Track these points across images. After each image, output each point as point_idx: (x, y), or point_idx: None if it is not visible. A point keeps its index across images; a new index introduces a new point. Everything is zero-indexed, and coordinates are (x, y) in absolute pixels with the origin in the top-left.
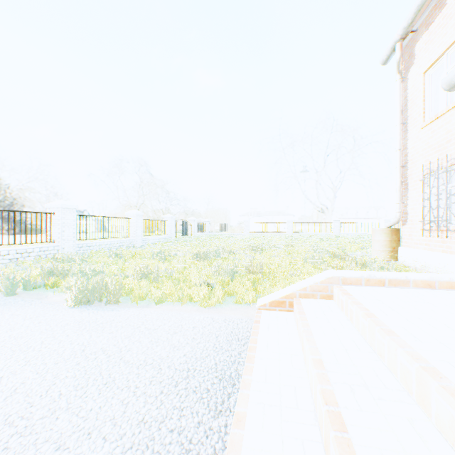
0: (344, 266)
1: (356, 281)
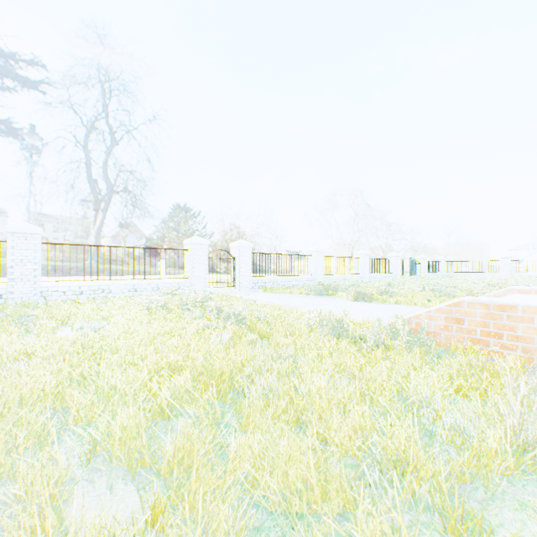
0: None
1: (527, 292)
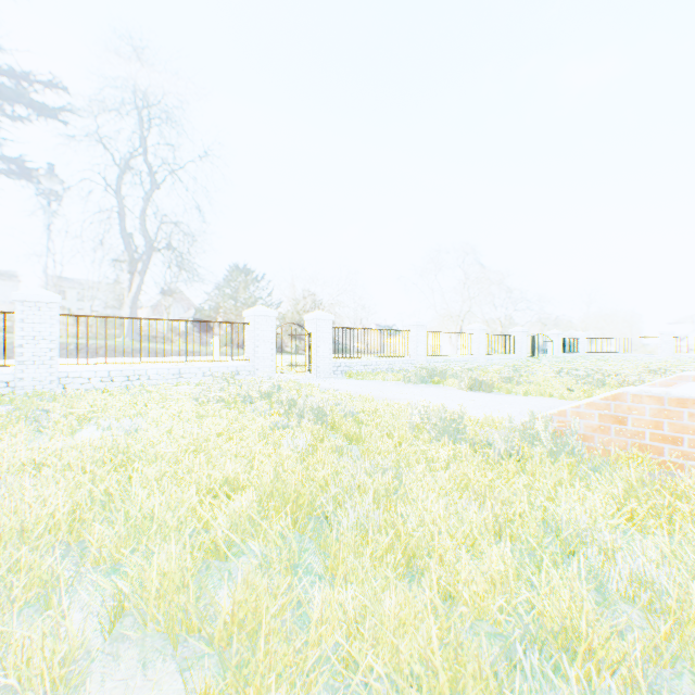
0: None
1: None
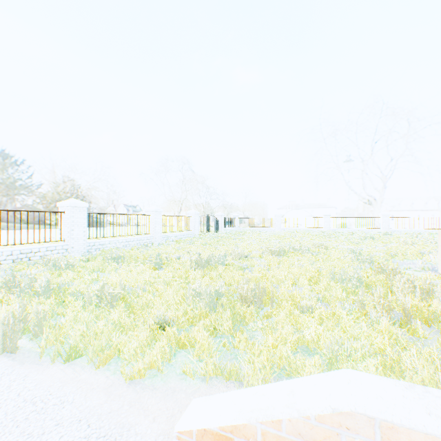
0: (394, 292)
1: None
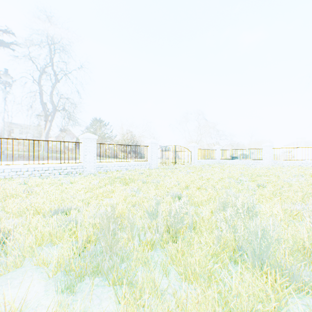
0: None
1: None
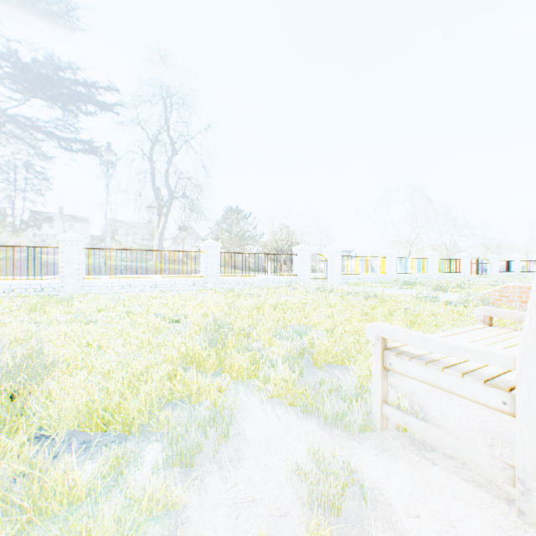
0: None
1: None
